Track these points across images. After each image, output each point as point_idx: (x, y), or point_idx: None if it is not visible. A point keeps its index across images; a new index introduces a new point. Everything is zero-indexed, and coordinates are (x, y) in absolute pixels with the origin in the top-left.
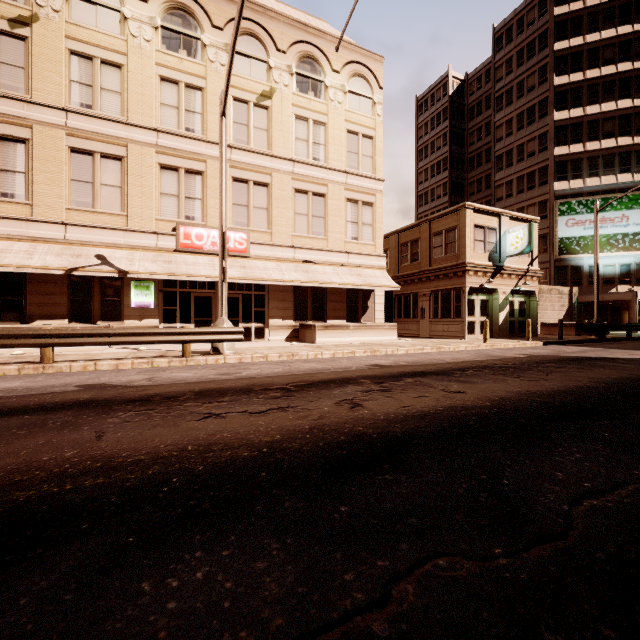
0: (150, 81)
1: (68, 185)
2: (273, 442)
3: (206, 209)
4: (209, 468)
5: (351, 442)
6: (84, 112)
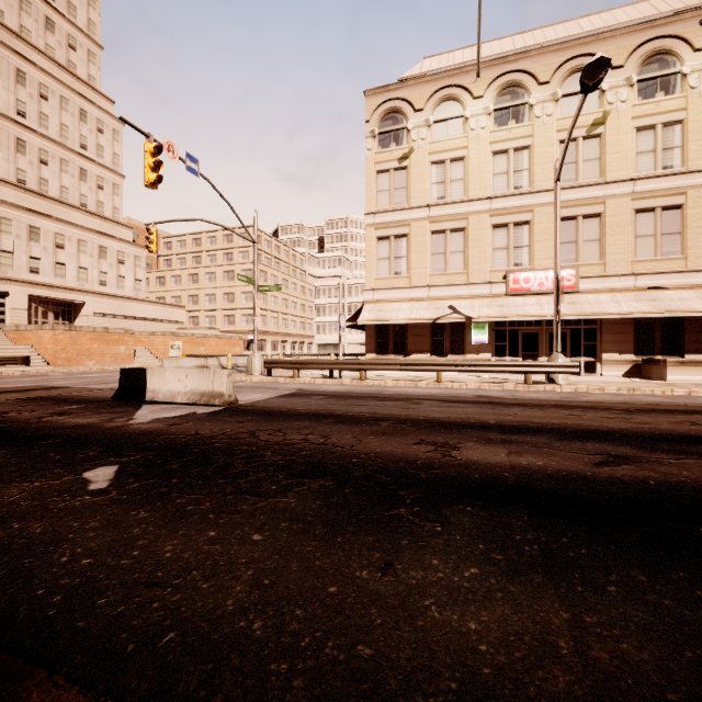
0: (485, 160)
1: (430, 258)
2: (621, 428)
3: (532, 254)
4: (585, 429)
5: (680, 435)
6: (439, 203)
